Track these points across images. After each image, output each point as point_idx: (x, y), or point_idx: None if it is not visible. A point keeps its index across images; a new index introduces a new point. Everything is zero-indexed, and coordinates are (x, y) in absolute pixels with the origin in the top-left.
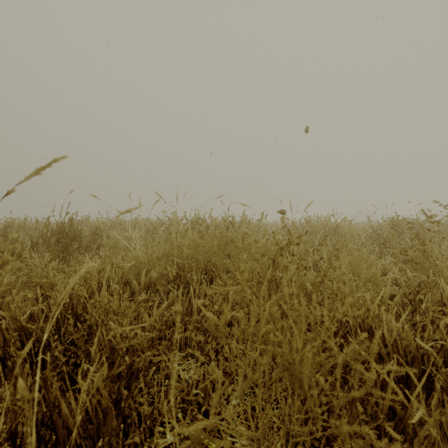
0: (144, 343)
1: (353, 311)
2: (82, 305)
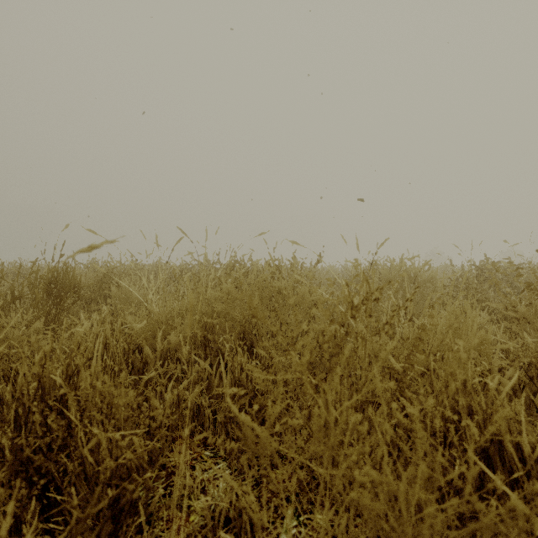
0: (145, 454)
1: (465, 404)
2: (59, 390)
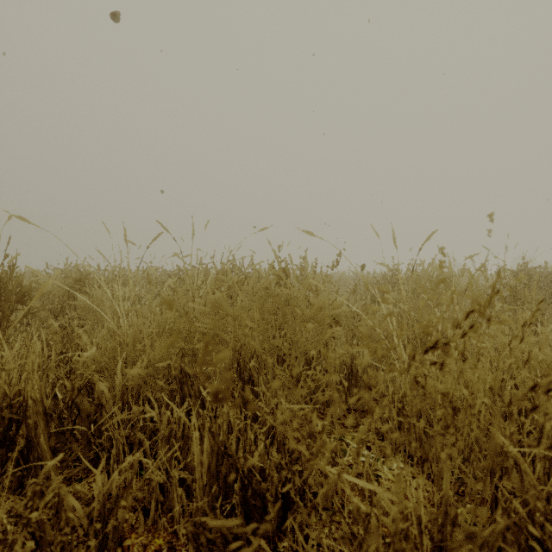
0: None
1: None
2: None
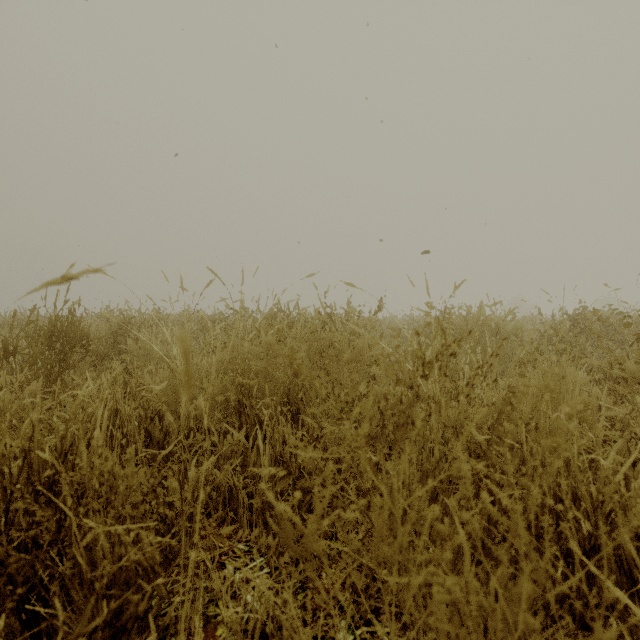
0: (157, 553)
1: (569, 487)
2: (52, 468)
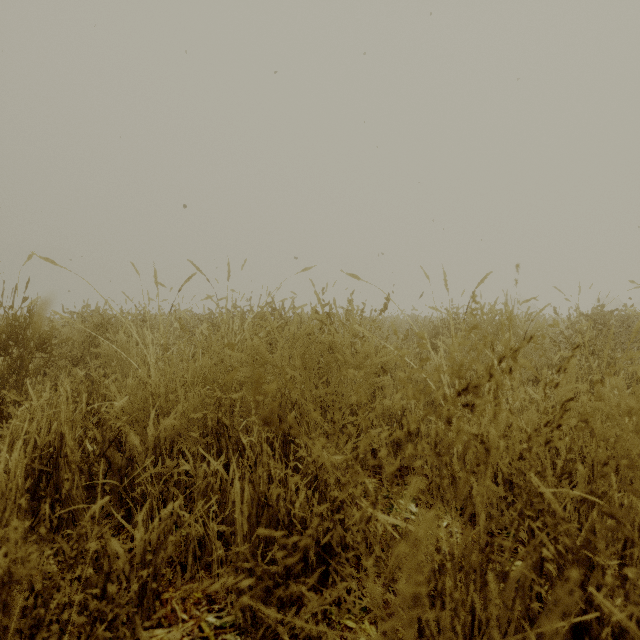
0: None
1: None
2: None
